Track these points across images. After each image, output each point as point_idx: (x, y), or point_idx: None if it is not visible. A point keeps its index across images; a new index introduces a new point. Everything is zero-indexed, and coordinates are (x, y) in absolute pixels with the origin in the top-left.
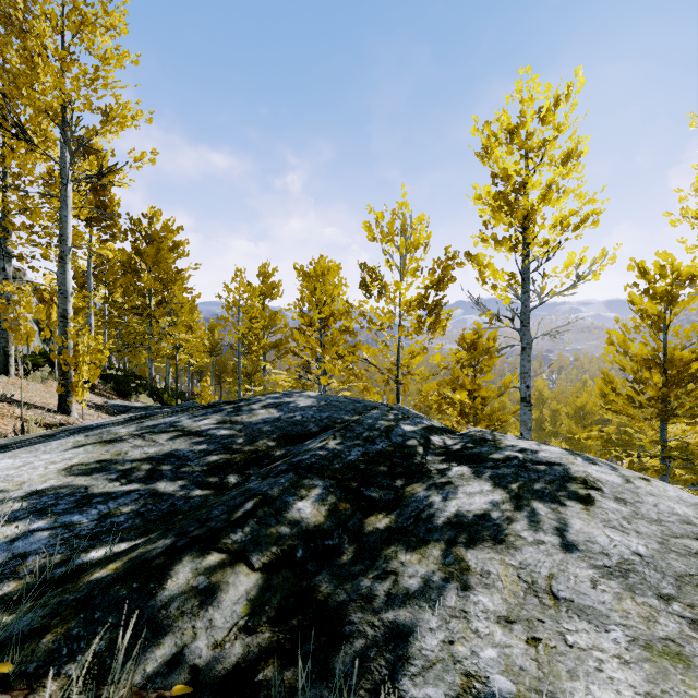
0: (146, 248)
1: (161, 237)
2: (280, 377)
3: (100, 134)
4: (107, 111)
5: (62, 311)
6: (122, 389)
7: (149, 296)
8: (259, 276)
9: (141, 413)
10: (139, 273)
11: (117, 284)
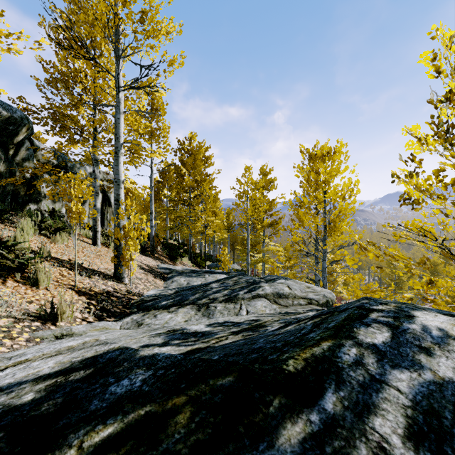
0: (187, 159)
1: (196, 151)
2: (276, 248)
3: (142, 46)
4: (144, 18)
5: (116, 196)
6: (171, 255)
7: (189, 191)
8: (259, 175)
9: (101, 353)
10: (183, 176)
11: (173, 187)
